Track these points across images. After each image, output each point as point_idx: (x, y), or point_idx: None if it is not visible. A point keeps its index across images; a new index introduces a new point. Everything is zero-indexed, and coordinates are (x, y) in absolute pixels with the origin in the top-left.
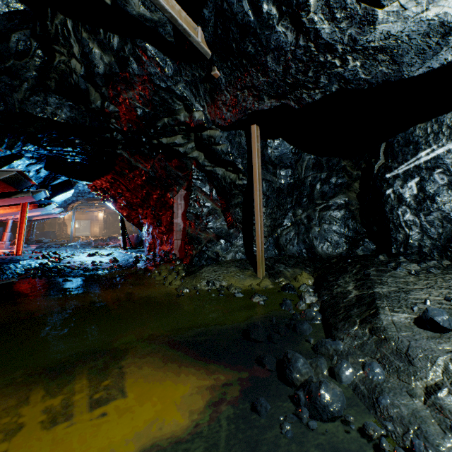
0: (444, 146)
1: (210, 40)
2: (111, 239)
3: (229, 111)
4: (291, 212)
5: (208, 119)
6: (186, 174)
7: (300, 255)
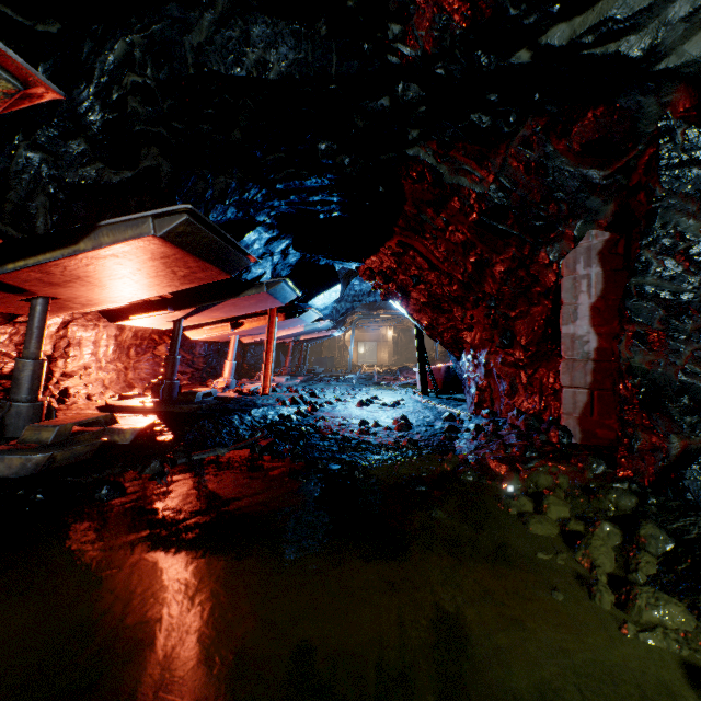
0: None
1: None
2: (402, 372)
3: None
4: None
5: None
6: (617, 170)
7: None
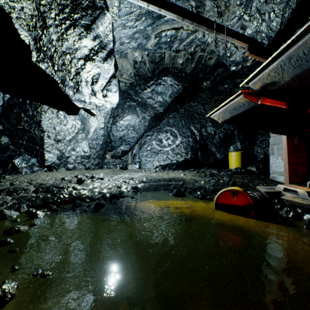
0: None
1: None
2: None
3: None
4: None
5: None
6: None
7: None
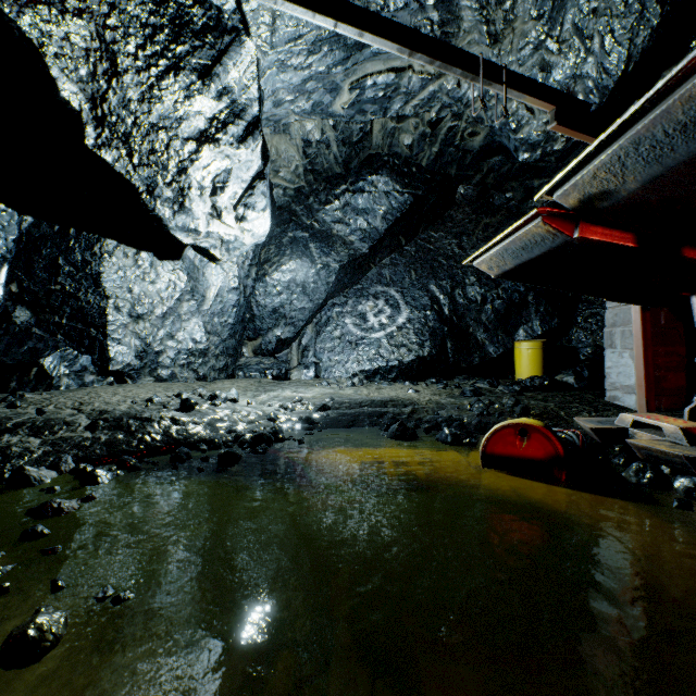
0: None
1: None
2: None
3: None
4: None
5: None
6: None
7: None
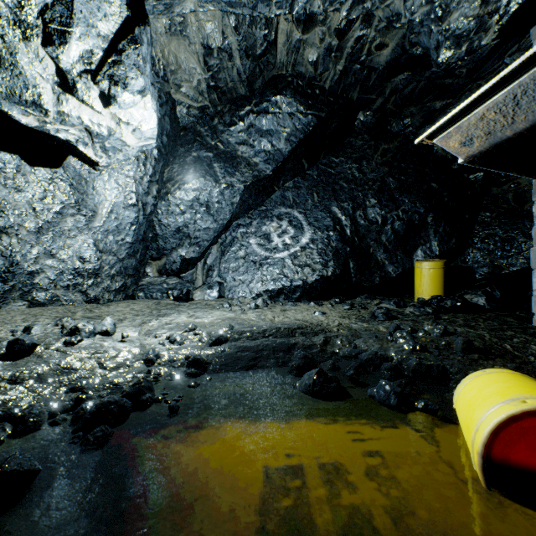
0: None
1: None
2: None
3: None
4: None
5: None
6: None
7: None
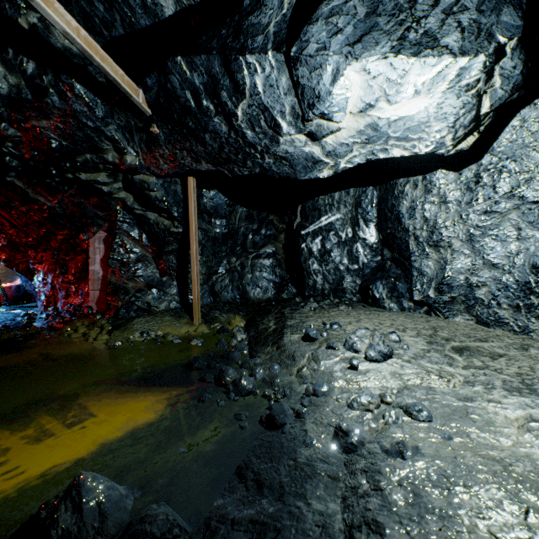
0: (335, 215)
1: (151, 102)
2: None
3: (167, 163)
4: (226, 260)
5: (142, 164)
6: (108, 214)
7: (234, 301)
